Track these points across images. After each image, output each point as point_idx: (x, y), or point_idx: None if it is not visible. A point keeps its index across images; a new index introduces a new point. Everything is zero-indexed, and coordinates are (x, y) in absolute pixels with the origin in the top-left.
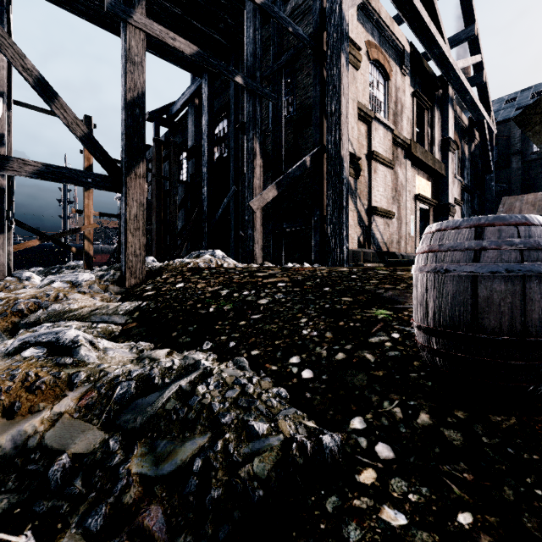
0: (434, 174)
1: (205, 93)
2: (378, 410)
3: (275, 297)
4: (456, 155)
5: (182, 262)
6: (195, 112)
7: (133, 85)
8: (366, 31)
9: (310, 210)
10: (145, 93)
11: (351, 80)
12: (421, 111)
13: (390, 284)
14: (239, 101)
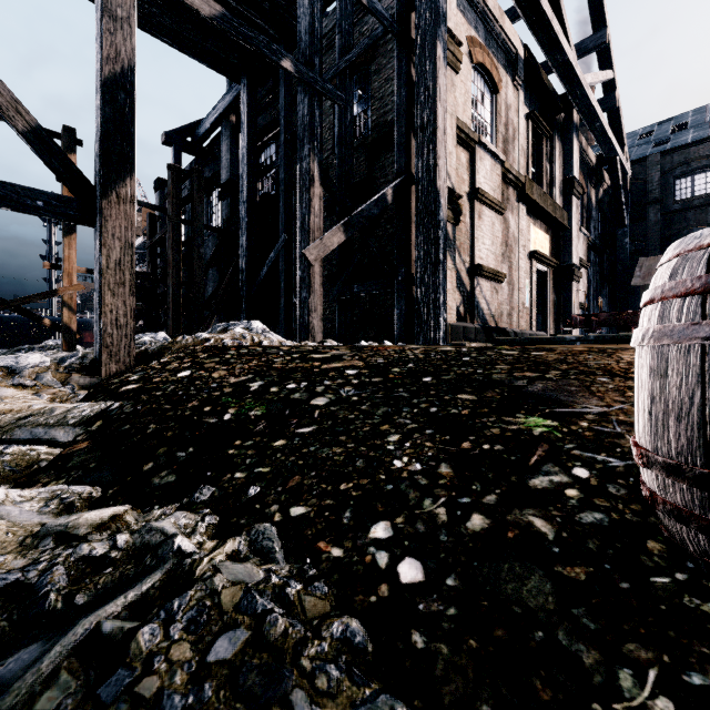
0: (555, 224)
1: (244, 104)
2: (614, 705)
3: (341, 394)
4: (580, 202)
5: (197, 338)
6: (231, 133)
7: (114, 52)
8: (467, 23)
9: (392, 266)
10: (134, 68)
11: (448, 87)
12: (537, 140)
13: (533, 371)
14: (291, 114)
